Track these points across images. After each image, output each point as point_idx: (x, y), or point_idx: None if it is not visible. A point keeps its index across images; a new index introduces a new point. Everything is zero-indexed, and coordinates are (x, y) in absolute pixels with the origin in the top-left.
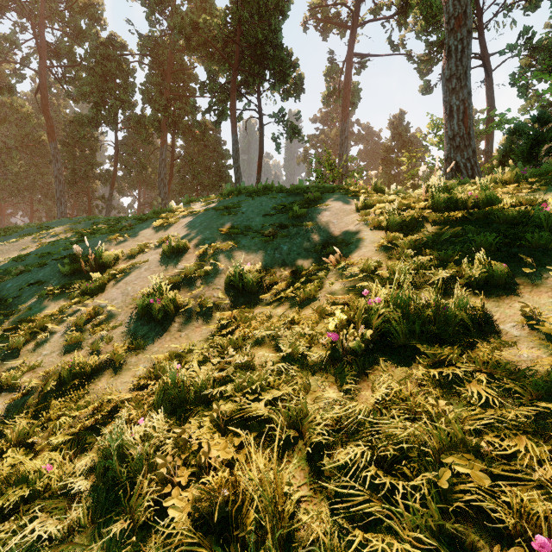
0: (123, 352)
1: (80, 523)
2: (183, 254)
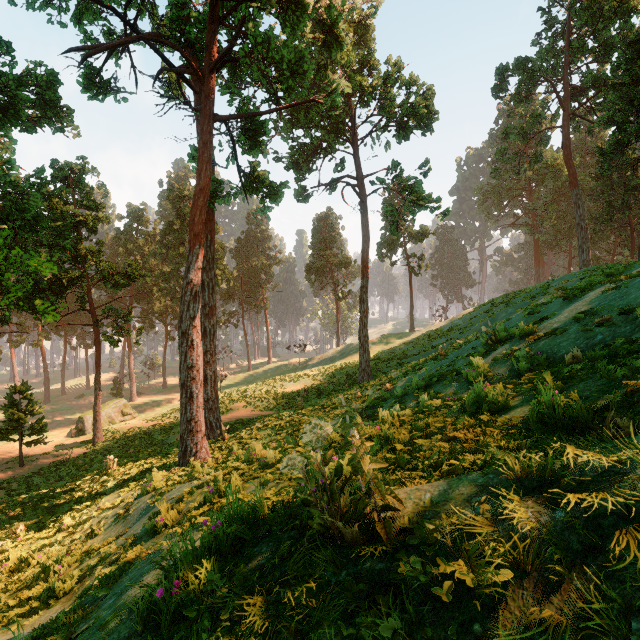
0: (451, 394)
1: None
2: (527, 337)
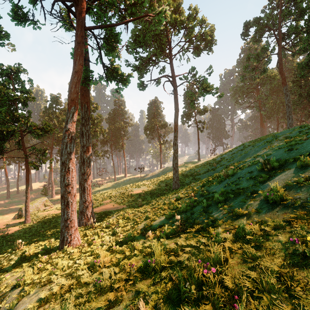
0: (253, 212)
1: (208, 244)
2: (309, 167)
